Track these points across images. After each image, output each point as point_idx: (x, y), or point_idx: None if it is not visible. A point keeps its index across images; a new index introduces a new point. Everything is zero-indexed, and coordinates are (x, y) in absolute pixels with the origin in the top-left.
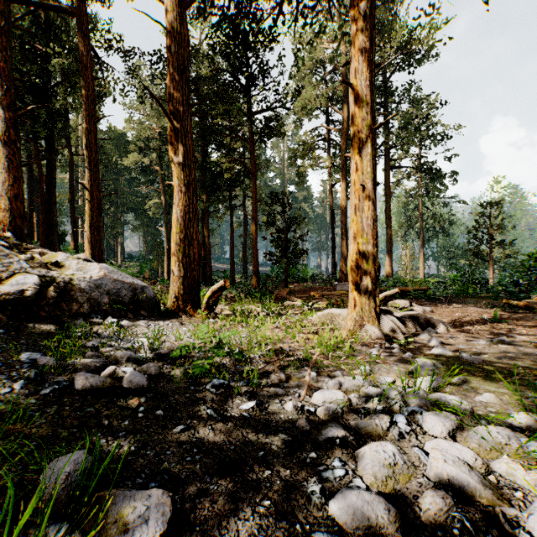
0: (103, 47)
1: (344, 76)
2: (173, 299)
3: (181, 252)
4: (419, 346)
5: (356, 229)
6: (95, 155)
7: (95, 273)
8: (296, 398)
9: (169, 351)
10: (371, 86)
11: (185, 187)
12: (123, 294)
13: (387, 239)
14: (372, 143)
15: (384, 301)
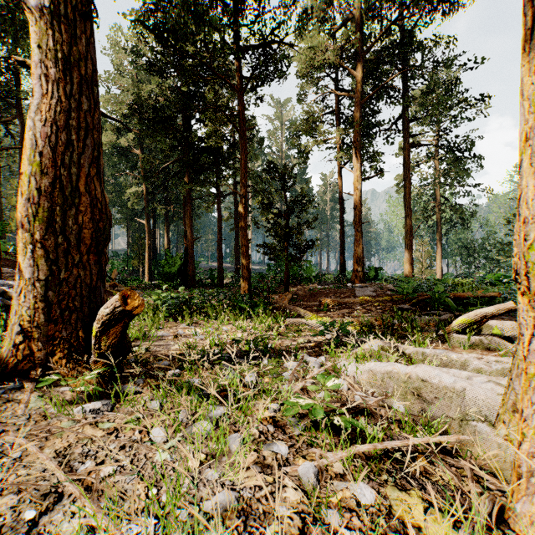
0: None
1: (358, 27)
2: (14, 336)
3: (41, 222)
4: None
5: None
6: None
7: None
8: None
9: None
10: None
11: (56, 67)
12: None
13: (406, 231)
14: None
15: (479, 325)
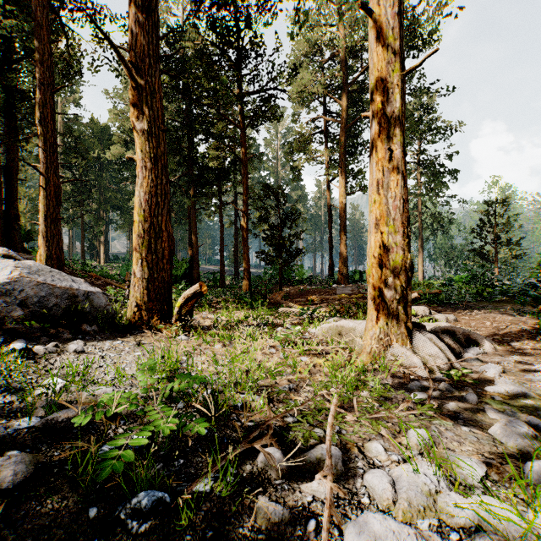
0: (66, 8)
1: (343, 62)
2: (133, 308)
3: (145, 247)
4: (473, 377)
5: (379, 213)
6: (51, 132)
7: (5, 273)
8: (311, 536)
9: (75, 414)
10: (399, 16)
11: (150, 162)
12: (52, 303)
13: None
14: (402, 95)
15: None
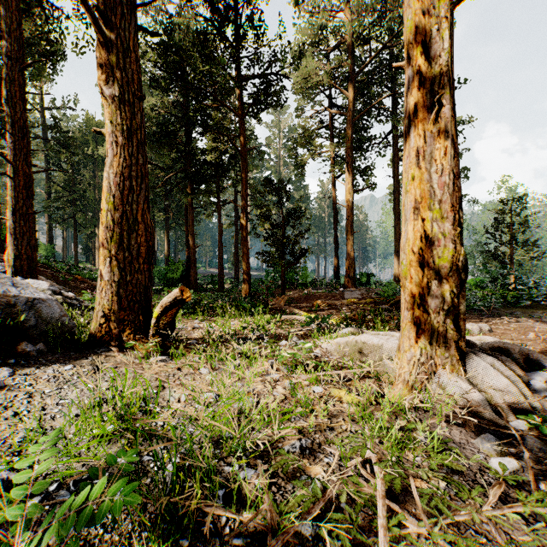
0: None
1: (350, 50)
2: (99, 319)
3: (115, 242)
4: None
5: (419, 193)
6: (21, 114)
7: None
8: None
9: None
10: None
11: (122, 136)
12: None
13: (396, 239)
14: (451, 33)
15: None
